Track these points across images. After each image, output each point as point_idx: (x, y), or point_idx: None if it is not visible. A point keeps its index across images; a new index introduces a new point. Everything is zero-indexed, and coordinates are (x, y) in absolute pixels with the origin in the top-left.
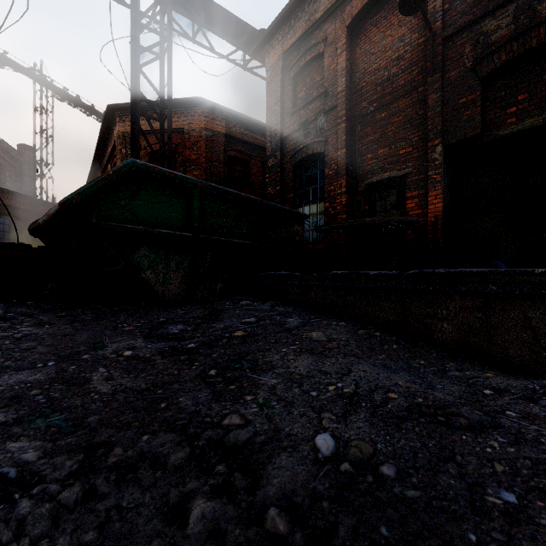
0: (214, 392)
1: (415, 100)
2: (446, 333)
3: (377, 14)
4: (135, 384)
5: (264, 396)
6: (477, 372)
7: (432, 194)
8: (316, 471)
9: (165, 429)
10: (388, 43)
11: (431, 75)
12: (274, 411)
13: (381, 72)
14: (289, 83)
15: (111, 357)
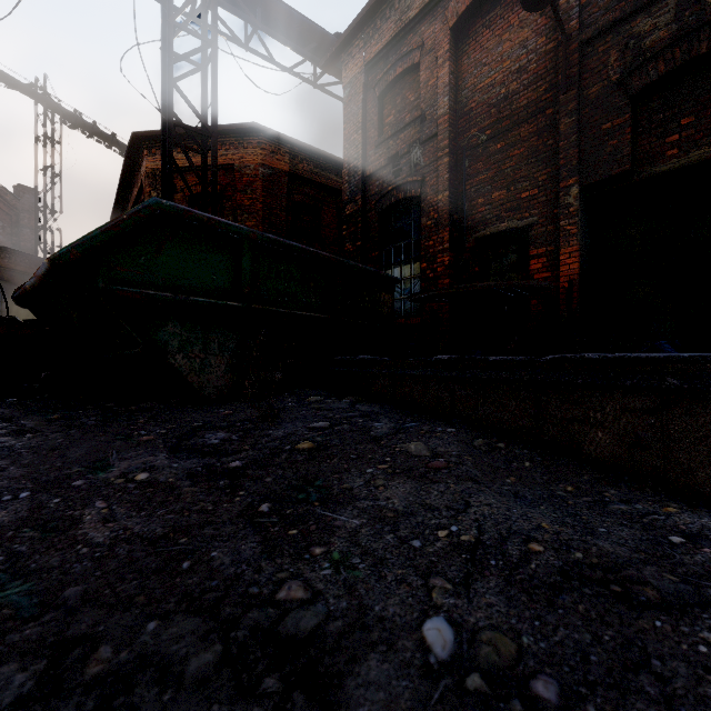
0: (266, 540)
1: (541, 126)
2: (601, 446)
3: (491, 11)
4: (147, 527)
5: (342, 547)
6: (652, 505)
7: (566, 251)
8: (426, 689)
9: (186, 609)
10: (506, 51)
11: (563, 92)
12: (356, 575)
13: (497, 88)
14: (374, 104)
15: (116, 482)
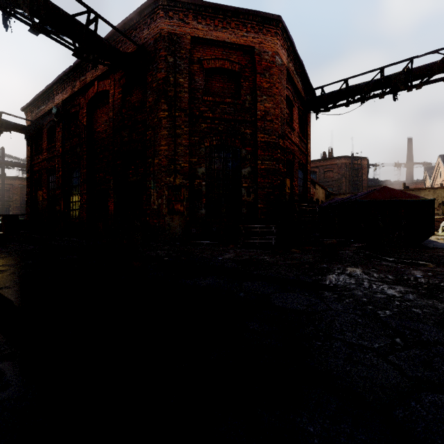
0: None
1: None
2: None
3: None
4: None
5: None
6: None
7: None
8: None
9: None
10: None
11: None
12: None
13: None
14: None
15: None
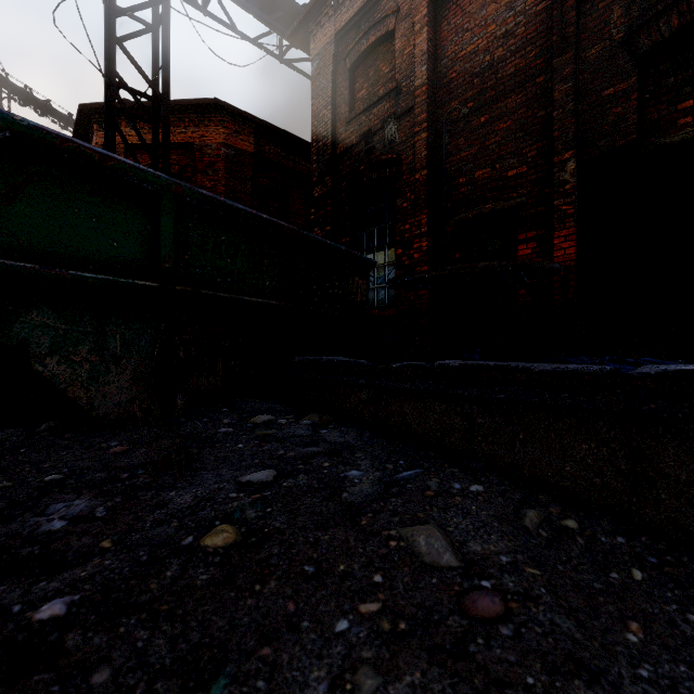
0: None
1: (531, 95)
2: None
3: None
4: None
5: None
6: None
7: (561, 234)
8: None
9: None
10: (490, 14)
11: (559, 54)
12: None
13: (480, 56)
14: (344, 77)
15: None
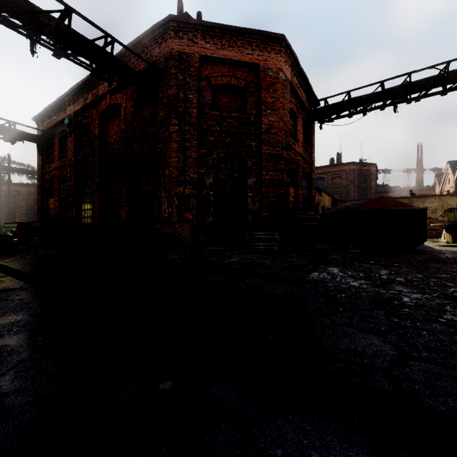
0: None
1: None
2: None
3: None
4: None
5: None
6: None
7: None
8: None
9: None
10: None
11: None
12: None
13: None
14: None
15: None
